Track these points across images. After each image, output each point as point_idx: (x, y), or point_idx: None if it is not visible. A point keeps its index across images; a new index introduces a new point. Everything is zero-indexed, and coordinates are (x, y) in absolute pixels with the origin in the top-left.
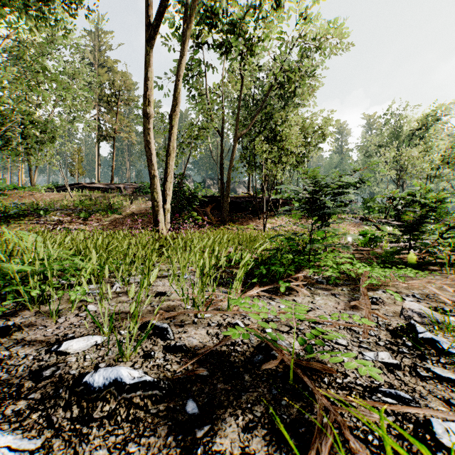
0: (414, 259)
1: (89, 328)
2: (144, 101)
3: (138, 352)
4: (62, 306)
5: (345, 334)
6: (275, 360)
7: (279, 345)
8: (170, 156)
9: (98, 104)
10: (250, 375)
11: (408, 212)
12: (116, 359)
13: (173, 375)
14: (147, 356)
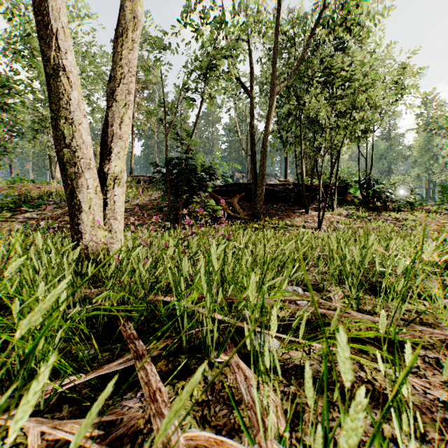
0: None
1: None
2: None
3: None
4: None
5: None
6: None
7: None
8: (125, 37)
9: None
10: None
11: None
12: None
13: None
14: None
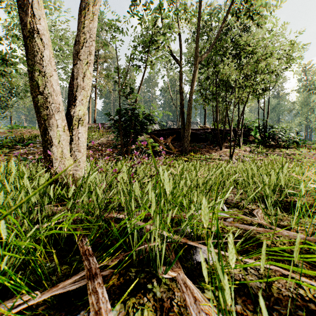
0: None
1: None
2: None
3: None
4: None
5: None
6: None
7: None
8: (87, 11)
9: None
10: None
11: None
12: None
13: None
14: None
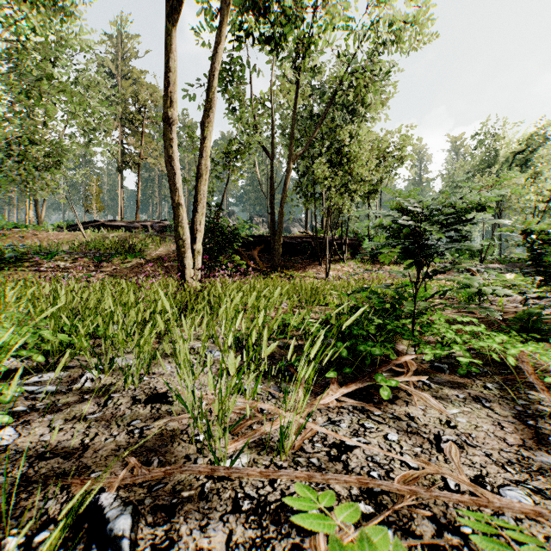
0: None
1: None
2: (165, 100)
3: None
4: None
5: None
6: None
7: None
8: (201, 178)
9: (121, 124)
10: None
11: None
12: None
13: None
14: None
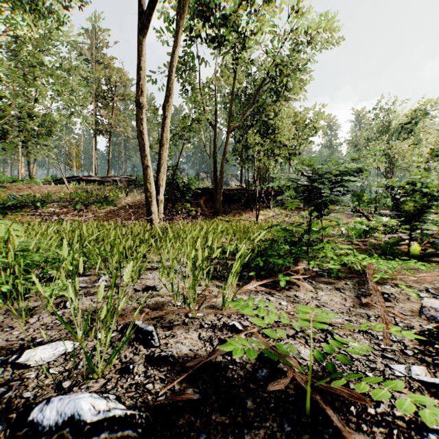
0: (417, 250)
1: (63, 330)
2: (137, 91)
3: (114, 365)
4: (38, 303)
5: (362, 339)
6: (284, 379)
7: (287, 357)
8: (163, 147)
9: (95, 99)
10: (253, 398)
11: (408, 201)
12: (84, 376)
13: (154, 399)
14: (124, 371)
